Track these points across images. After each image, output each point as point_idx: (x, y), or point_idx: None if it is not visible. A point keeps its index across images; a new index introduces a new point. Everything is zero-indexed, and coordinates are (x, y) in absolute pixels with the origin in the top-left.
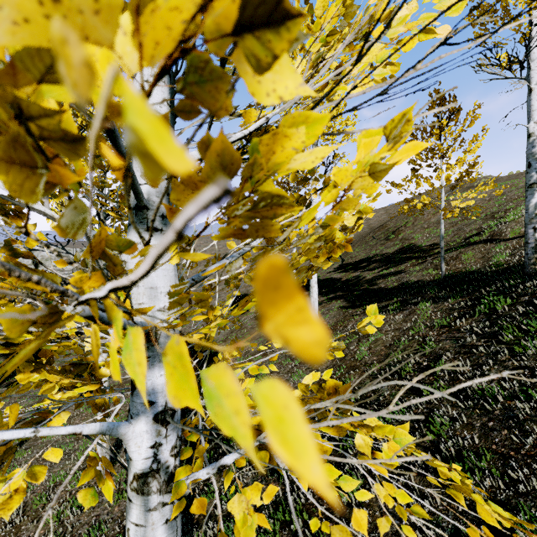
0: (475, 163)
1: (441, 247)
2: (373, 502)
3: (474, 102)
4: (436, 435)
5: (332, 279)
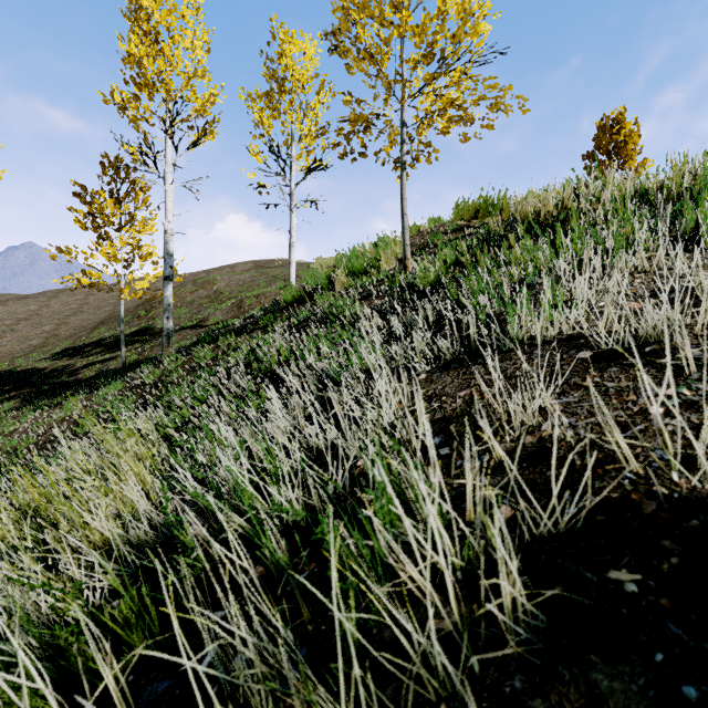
0: (136, 246)
1: (121, 331)
2: None
3: (142, 183)
4: None
5: (33, 370)
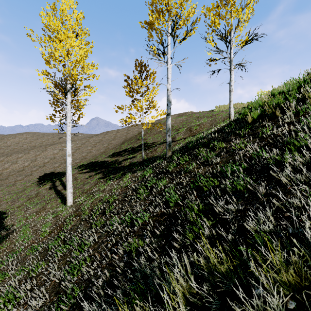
0: (151, 100)
1: (142, 144)
2: (19, 309)
3: (153, 70)
4: (81, 252)
5: (104, 161)
